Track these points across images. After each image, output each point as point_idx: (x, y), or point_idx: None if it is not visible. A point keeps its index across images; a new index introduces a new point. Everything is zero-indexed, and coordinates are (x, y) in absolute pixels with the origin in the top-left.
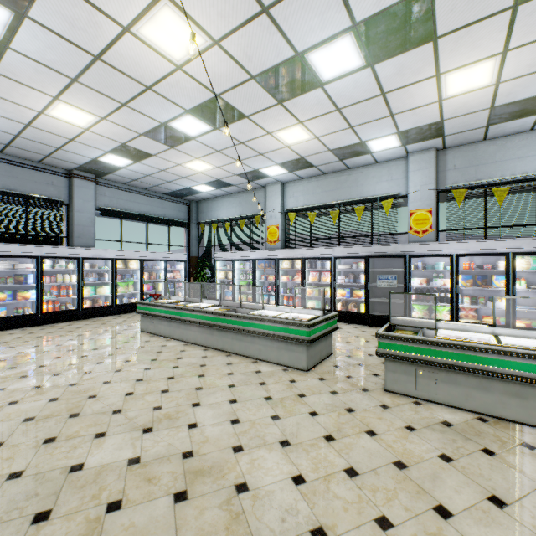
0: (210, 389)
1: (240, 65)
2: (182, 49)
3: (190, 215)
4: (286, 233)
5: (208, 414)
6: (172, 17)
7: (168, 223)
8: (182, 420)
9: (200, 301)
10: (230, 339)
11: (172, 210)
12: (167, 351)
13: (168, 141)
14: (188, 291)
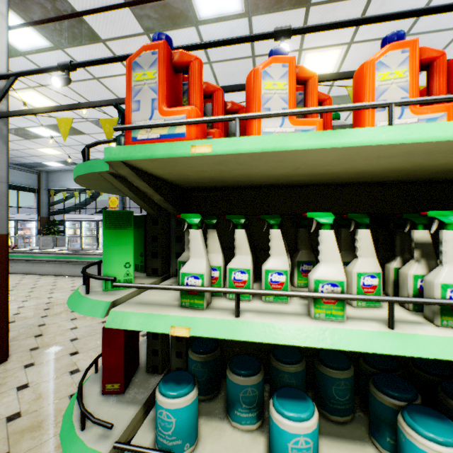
0: (60, 288)
1: (80, 116)
2: (41, 104)
3: (40, 183)
4: (123, 202)
5: (59, 294)
6: (36, 94)
7: (18, 188)
8: (44, 297)
9: (52, 248)
10: (75, 268)
11: (22, 178)
12: (27, 279)
13: (24, 136)
14: (42, 242)
